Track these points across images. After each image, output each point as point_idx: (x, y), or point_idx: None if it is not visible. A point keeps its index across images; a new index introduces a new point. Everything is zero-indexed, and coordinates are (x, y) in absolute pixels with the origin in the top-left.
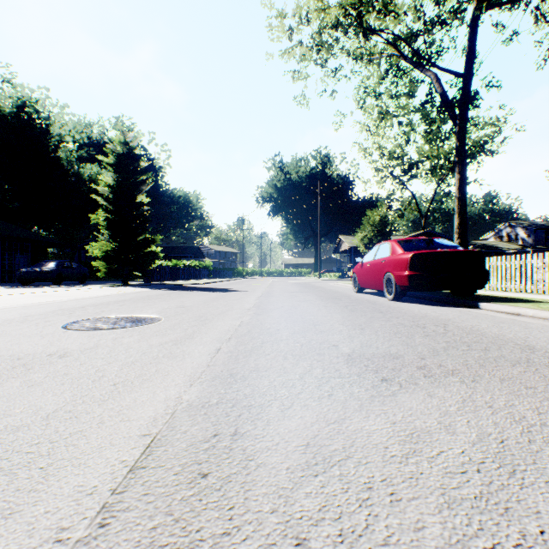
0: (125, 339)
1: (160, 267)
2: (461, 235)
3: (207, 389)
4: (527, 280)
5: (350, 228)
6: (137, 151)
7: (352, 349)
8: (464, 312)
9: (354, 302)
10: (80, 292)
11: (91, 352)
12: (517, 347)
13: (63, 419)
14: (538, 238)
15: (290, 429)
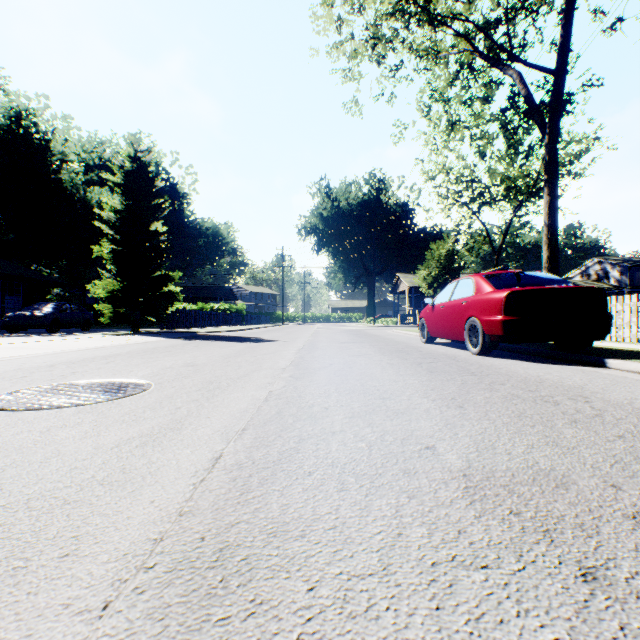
0: (63, 431)
1: (181, 311)
2: (551, 271)
3: (135, 637)
4: None
5: (409, 265)
6: (151, 168)
7: (464, 458)
8: (591, 374)
9: (428, 357)
10: (68, 342)
11: None
12: None
13: None
14: (633, 277)
15: None
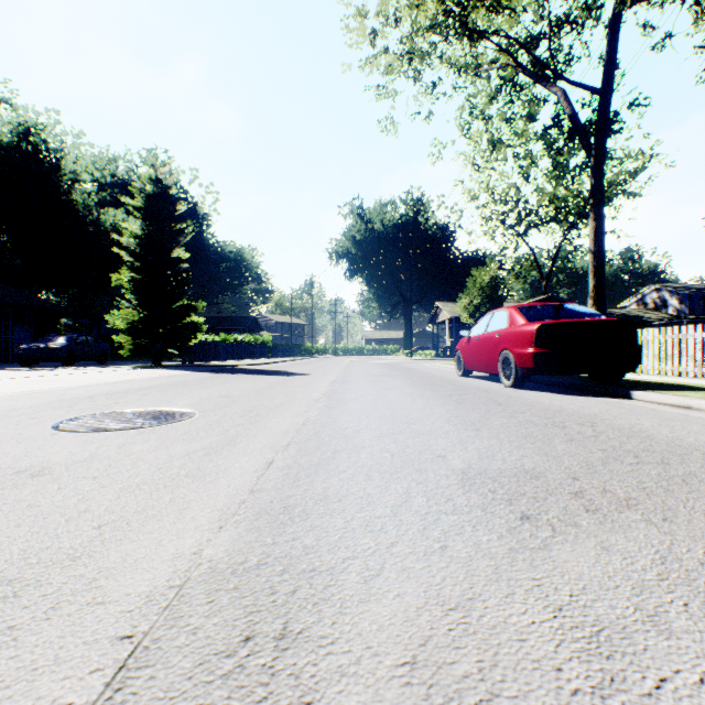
0: (137, 445)
1: (204, 342)
2: (597, 301)
3: (244, 537)
4: (689, 359)
5: (450, 293)
6: (173, 191)
7: (467, 462)
8: (613, 404)
9: (460, 389)
10: (94, 375)
11: (80, 468)
12: None
13: None
14: (693, 306)
15: (380, 623)
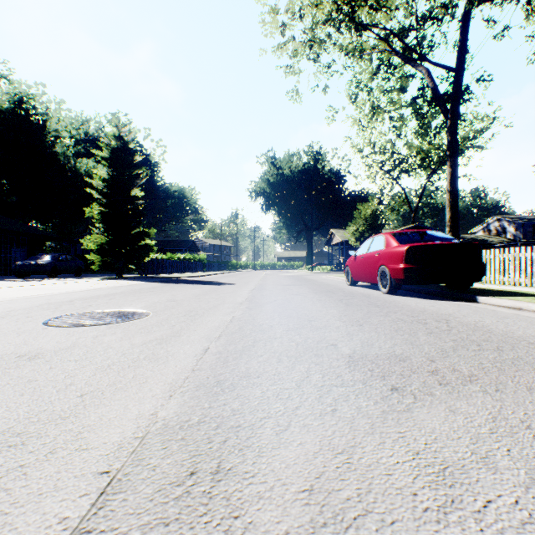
0: (107, 337)
1: (155, 260)
2: (452, 228)
3: (188, 403)
4: (522, 273)
5: (341, 222)
6: (132, 145)
7: (352, 349)
8: (463, 306)
9: (348, 295)
10: (72, 285)
11: (65, 353)
12: (532, 347)
13: (6, 447)
14: (525, 232)
15: (287, 463)
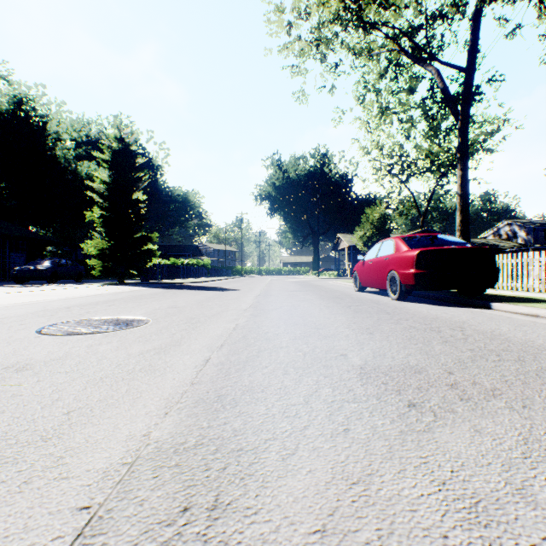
0: (102, 346)
1: (157, 265)
2: (463, 233)
3: (185, 421)
4: (535, 278)
5: (348, 227)
6: (133, 147)
7: (363, 360)
8: (477, 313)
9: (357, 302)
10: (71, 291)
11: (56, 365)
12: None
13: None
14: (537, 237)
15: (295, 496)
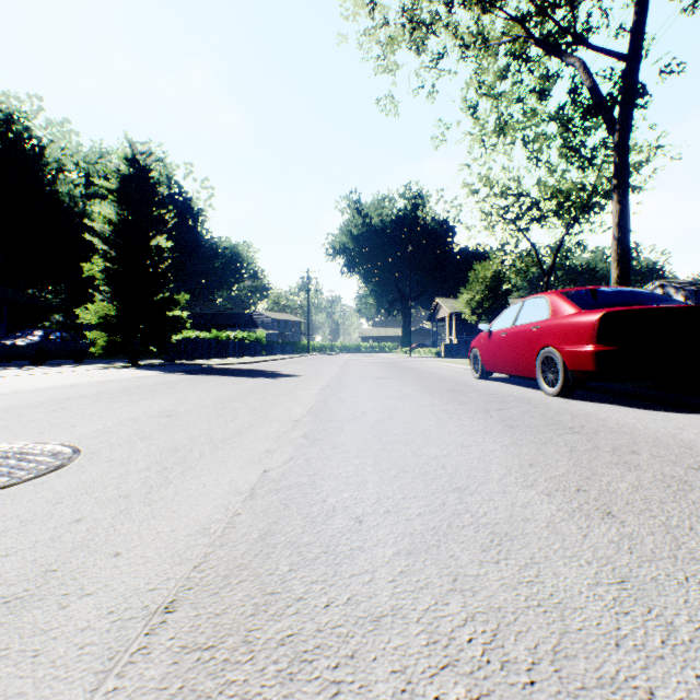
0: None
1: (189, 339)
2: None
3: None
4: None
5: (449, 289)
6: (153, 173)
7: None
8: None
9: (492, 400)
10: (35, 378)
11: None
12: None
13: None
14: (699, 302)
15: None
